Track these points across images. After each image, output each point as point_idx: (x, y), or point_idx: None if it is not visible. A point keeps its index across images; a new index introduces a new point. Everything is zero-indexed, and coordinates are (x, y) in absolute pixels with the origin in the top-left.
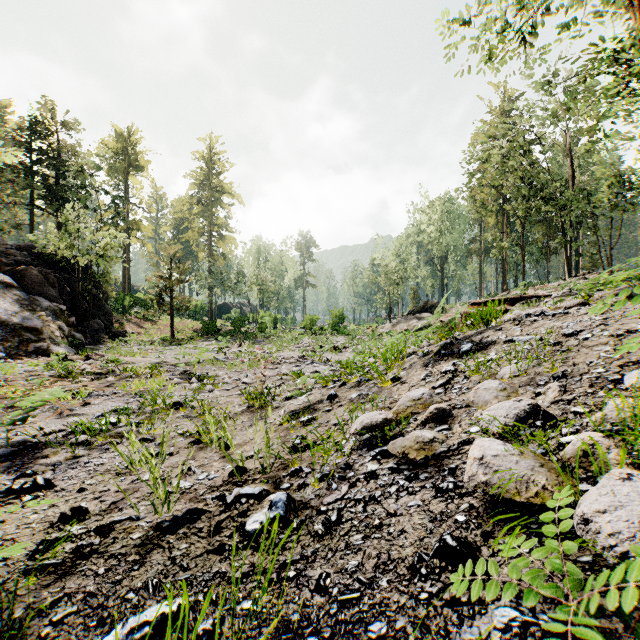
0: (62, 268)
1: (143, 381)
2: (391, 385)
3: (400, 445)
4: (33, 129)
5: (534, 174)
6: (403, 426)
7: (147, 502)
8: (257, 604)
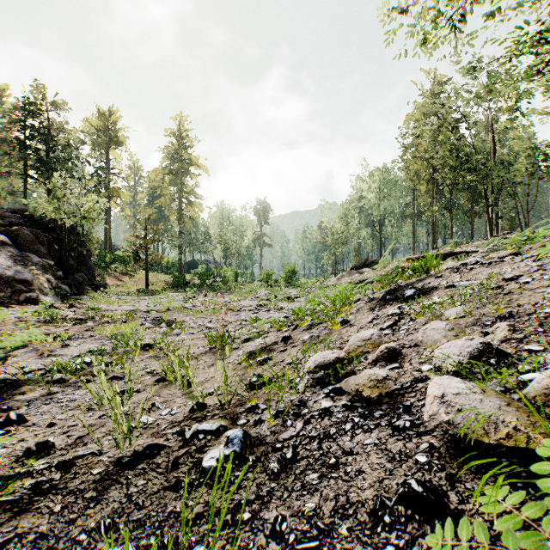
0: (51, 229)
1: (118, 326)
2: (340, 327)
3: (354, 383)
4: (26, 109)
5: (461, 147)
6: (354, 365)
7: (111, 437)
8: (210, 549)
